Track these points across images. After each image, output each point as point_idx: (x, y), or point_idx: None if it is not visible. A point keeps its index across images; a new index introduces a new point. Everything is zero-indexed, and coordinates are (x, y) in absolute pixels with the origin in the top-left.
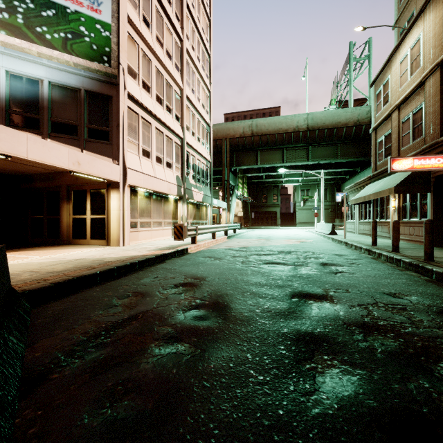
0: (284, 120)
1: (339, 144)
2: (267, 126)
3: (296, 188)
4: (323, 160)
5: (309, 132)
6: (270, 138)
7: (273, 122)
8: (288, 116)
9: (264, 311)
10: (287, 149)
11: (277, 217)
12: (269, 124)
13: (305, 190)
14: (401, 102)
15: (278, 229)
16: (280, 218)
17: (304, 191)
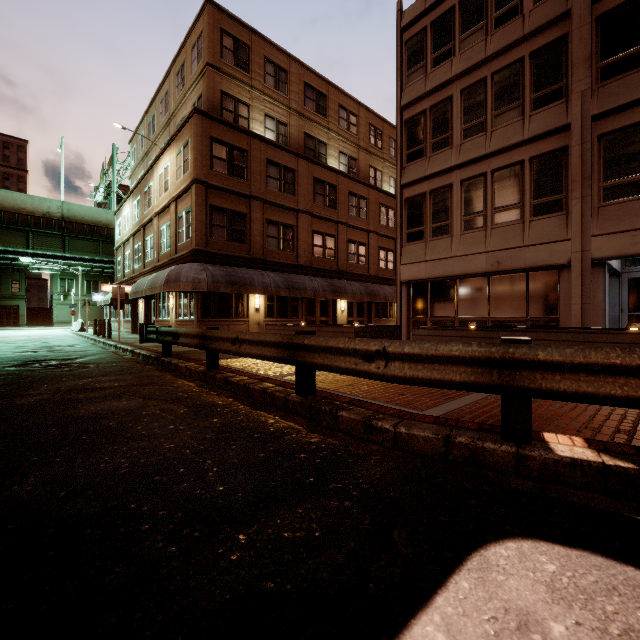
0: (29, 200)
1: (102, 241)
2: (2, 200)
3: (54, 276)
4: (84, 254)
5: (64, 222)
6: (8, 216)
7: (11, 198)
8: (36, 197)
9: (5, 348)
10: (35, 234)
11: (21, 314)
12: (5, 198)
13: (68, 279)
14: (124, 242)
15: (21, 330)
16: (27, 315)
17: (67, 281)
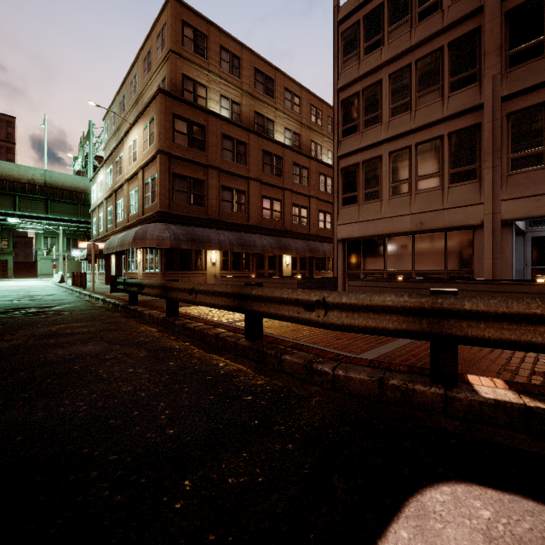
0: (16, 168)
1: (80, 204)
2: None
3: (38, 234)
4: (64, 216)
5: (47, 188)
6: None
7: None
8: (22, 166)
9: None
10: (21, 198)
11: (9, 267)
12: None
13: (50, 237)
14: (98, 205)
15: (9, 281)
16: (14, 268)
17: (50, 239)
